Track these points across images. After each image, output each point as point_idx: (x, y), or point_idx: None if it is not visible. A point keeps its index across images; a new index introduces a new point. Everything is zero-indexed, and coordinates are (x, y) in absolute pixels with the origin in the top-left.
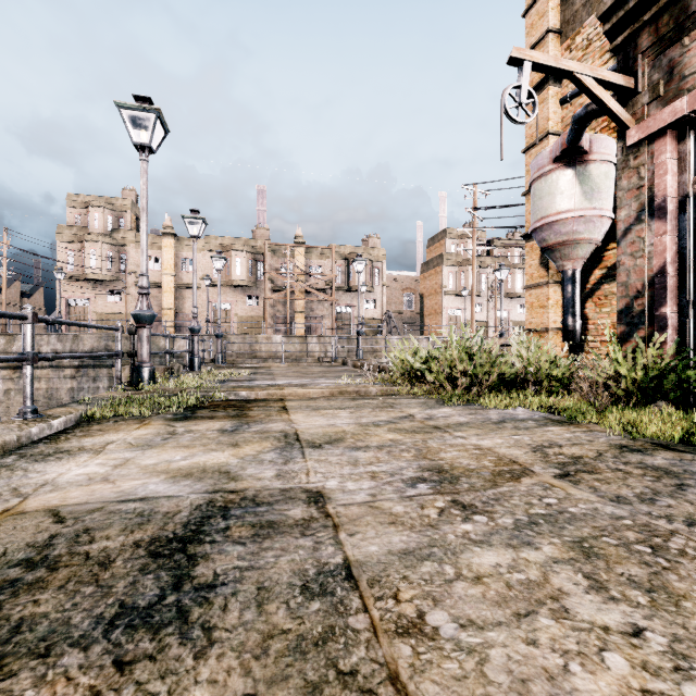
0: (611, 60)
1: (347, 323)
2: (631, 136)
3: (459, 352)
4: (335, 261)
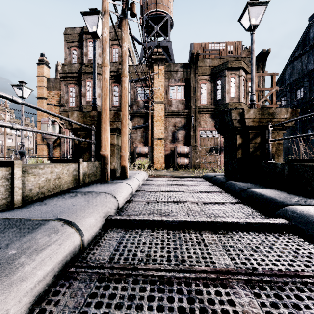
0: (58, 103)
1: None
2: (63, 130)
3: (33, 161)
4: None
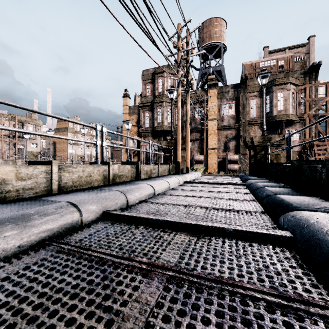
0: (136, 124)
1: (21, 153)
2: (141, 144)
3: None
4: (17, 123)
